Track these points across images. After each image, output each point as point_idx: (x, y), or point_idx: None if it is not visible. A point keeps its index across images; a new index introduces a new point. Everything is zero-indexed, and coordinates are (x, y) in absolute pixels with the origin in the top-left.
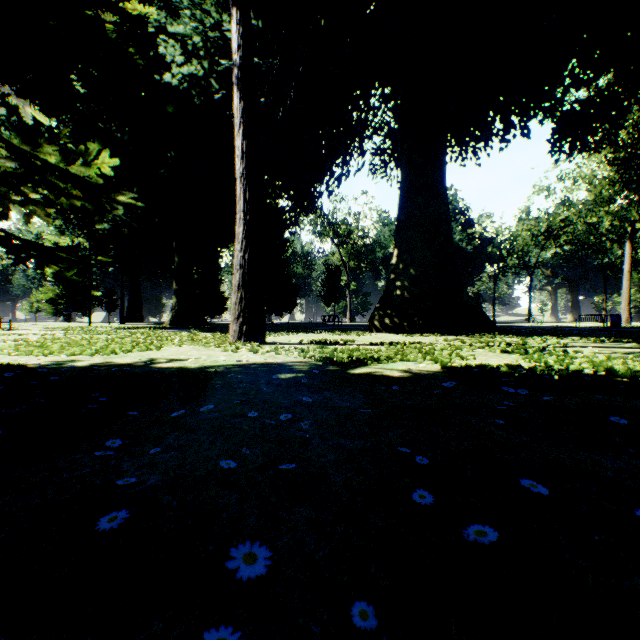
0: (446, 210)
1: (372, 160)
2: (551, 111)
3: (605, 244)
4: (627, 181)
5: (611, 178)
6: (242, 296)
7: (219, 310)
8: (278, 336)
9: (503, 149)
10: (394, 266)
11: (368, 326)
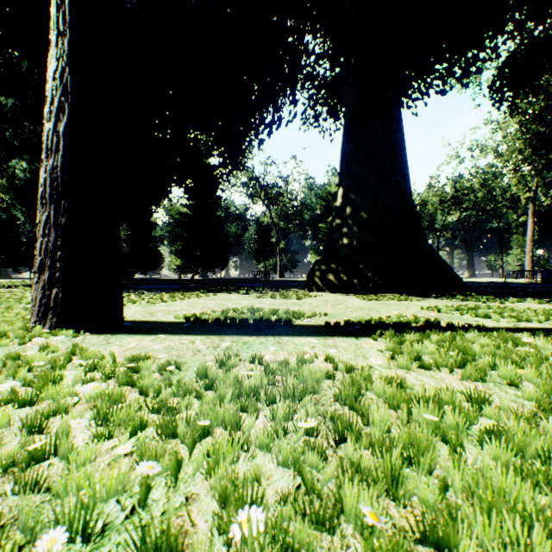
0: (402, 141)
1: (304, 110)
2: (519, 31)
3: (502, 210)
4: (536, 147)
5: (515, 148)
6: (49, 220)
7: (152, 266)
8: (181, 300)
9: (447, 91)
10: (339, 209)
11: (307, 283)
